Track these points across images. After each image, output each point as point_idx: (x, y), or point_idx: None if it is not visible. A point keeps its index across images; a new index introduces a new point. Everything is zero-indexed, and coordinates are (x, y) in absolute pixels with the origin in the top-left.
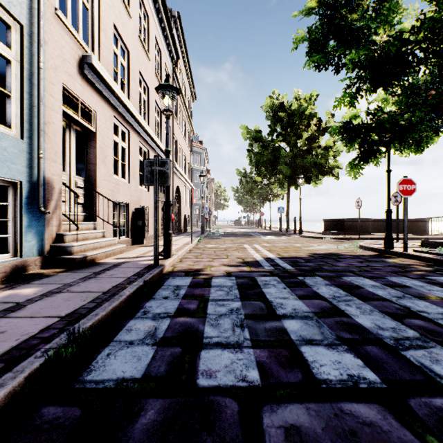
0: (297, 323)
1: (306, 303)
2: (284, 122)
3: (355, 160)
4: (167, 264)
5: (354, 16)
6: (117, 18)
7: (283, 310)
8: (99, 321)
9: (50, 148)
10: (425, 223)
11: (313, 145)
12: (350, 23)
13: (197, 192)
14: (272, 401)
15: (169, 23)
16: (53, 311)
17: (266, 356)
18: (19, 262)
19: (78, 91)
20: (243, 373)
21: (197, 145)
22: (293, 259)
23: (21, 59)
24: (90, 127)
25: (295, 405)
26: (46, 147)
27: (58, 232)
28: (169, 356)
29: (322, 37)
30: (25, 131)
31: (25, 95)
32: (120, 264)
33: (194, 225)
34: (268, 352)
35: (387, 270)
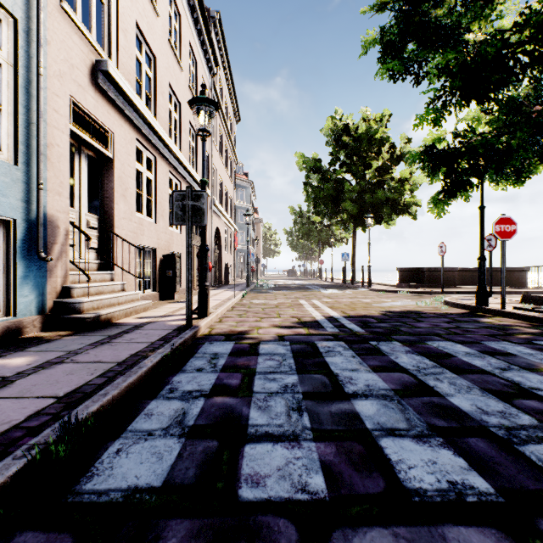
0: (373, 405)
1: (383, 377)
2: (348, 149)
3: (439, 194)
4: (203, 325)
5: (439, 12)
6: (140, 16)
7: (353, 387)
8: (108, 403)
9: (53, 177)
10: (524, 274)
11: (384, 177)
12: (435, 19)
13: (242, 235)
14: (345, 524)
15: (206, 25)
16: (49, 389)
17: (334, 453)
18: (11, 323)
19: (90, 106)
20: (303, 479)
21: (242, 178)
22: (363, 318)
23: (15, 62)
24: (106, 152)
25: (378, 530)
26: (47, 175)
27: (64, 285)
28: (201, 453)
29: (399, 38)
30: (21, 155)
31: (20, 108)
32: (142, 325)
33: (237, 276)
34: (337, 448)
35: (482, 333)
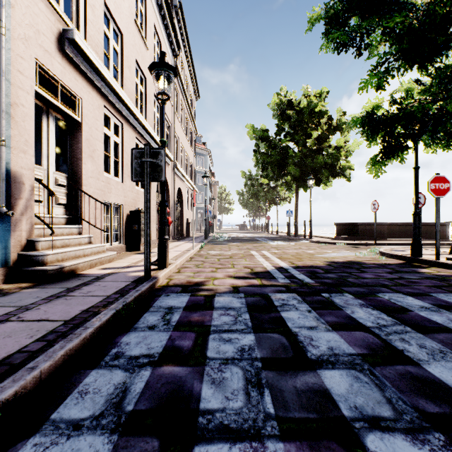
0: (344, 378)
1: (345, 337)
2: (292, 121)
3: (377, 156)
4: (161, 277)
5: None
6: None
7: (316, 350)
8: (35, 380)
9: (17, 135)
10: (445, 228)
11: (323, 145)
12: None
13: (201, 195)
14: None
15: (169, 11)
16: None
17: None
18: None
19: (57, 71)
20: None
21: (201, 147)
22: (310, 268)
23: None
24: (73, 115)
25: None
26: (11, 133)
27: (29, 238)
28: None
29: (343, 11)
30: None
31: None
32: (103, 277)
33: (197, 230)
34: None
35: (427, 284)
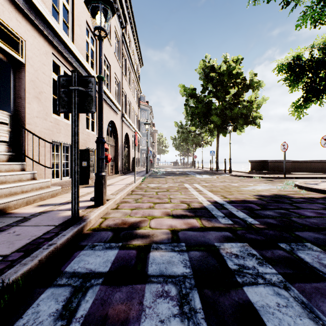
0: None
1: None
2: (214, 82)
3: (299, 99)
4: (94, 217)
5: None
6: None
7: None
8: None
9: None
10: None
11: (238, 100)
12: None
13: (144, 140)
14: None
15: None
16: None
17: None
18: None
19: None
20: None
21: (144, 104)
22: (244, 204)
23: None
24: (15, 55)
25: None
26: None
27: None
28: None
29: None
30: None
31: None
32: (30, 218)
33: (141, 166)
34: None
35: None
